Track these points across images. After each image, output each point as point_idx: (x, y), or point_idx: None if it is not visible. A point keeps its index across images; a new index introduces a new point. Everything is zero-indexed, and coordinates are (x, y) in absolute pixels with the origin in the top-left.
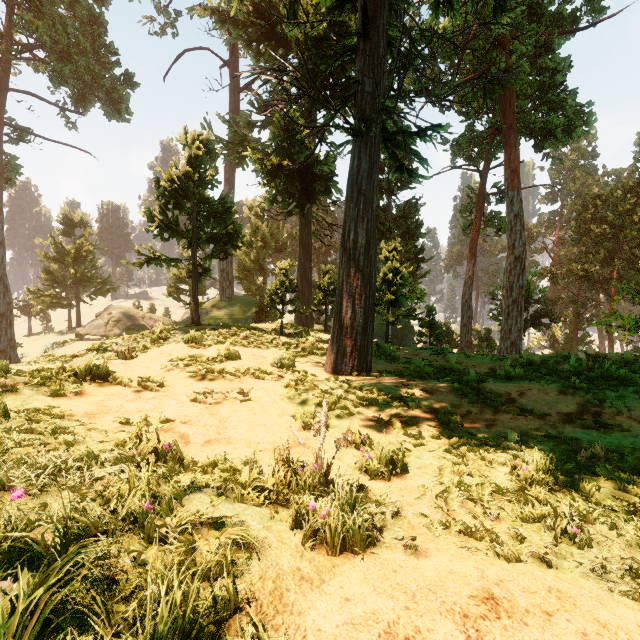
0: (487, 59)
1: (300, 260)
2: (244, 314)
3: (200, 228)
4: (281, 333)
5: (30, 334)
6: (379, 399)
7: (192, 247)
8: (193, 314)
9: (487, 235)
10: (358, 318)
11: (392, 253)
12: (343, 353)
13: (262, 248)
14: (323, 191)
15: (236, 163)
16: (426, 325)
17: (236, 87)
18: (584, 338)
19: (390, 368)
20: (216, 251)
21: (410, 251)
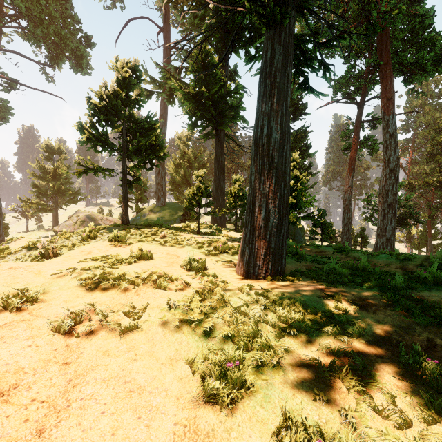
0: (366, 10)
1: (215, 173)
2: (173, 216)
3: (130, 143)
4: (198, 232)
5: (27, 231)
6: (307, 320)
7: (122, 158)
8: (123, 215)
9: (361, 155)
10: (272, 218)
11: (293, 163)
12: (256, 255)
13: (188, 168)
14: (233, 117)
15: (167, 101)
16: (318, 225)
17: (168, 46)
18: (436, 235)
19: (301, 268)
20: (141, 161)
21: (301, 167)
